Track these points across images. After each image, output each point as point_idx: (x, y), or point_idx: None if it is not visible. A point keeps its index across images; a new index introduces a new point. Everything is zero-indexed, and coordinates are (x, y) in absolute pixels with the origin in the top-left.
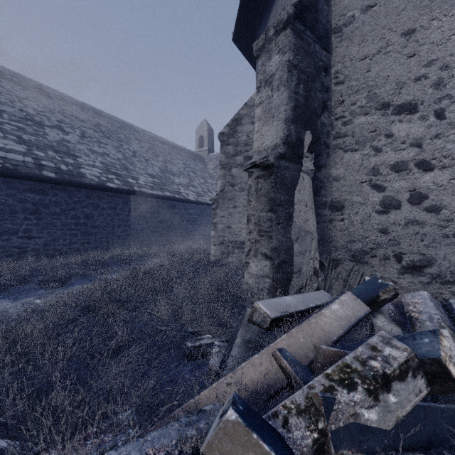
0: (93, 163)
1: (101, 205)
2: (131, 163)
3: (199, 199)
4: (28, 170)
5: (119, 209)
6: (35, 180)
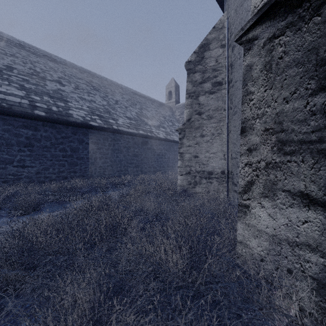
0: (81, 106)
1: (85, 141)
2: (113, 108)
3: (167, 137)
4: (22, 109)
5: (101, 144)
6: (28, 117)
